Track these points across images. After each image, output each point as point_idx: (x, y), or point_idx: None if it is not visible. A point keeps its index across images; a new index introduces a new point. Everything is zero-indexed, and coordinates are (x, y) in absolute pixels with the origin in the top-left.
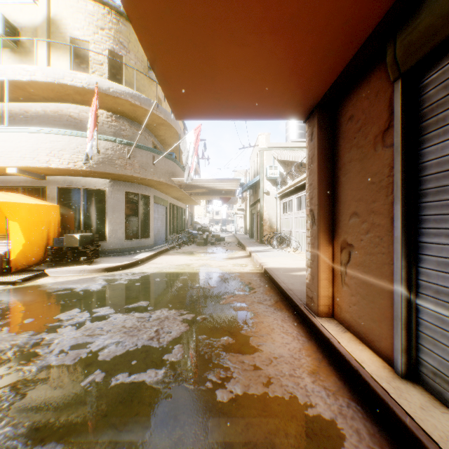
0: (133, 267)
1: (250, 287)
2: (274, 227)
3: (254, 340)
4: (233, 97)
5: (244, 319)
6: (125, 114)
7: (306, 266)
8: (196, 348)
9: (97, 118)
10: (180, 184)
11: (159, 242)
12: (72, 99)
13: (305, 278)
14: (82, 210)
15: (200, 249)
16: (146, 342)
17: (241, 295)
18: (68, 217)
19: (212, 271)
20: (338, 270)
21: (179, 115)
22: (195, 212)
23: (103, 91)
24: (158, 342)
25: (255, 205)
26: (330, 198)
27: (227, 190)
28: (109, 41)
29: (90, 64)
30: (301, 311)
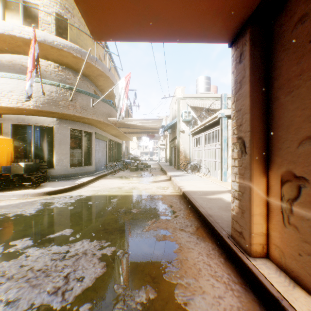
0: (73, 190)
1: (171, 211)
2: (188, 157)
3: (180, 291)
4: (155, 0)
5: (167, 254)
6: (70, 65)
7: (232, 197)
8: (108, 310)
9: (39, 62)
10: (115, 123)
11: (100, 168)
12: (23, 51)
13: (220, 201)
14: (33, 143)
15: (132, 174)
16: (47, 299)
17: (164, 220)
18: (21, 148)
19: (139, 194)
20: (276, 205)
21: (96, 33)
22: (130, 146)
23: (48, 43)
24: (61, 298)
25: (173, 141)
26: (264, 124)
27: (152, 128)
28: (56, 6)
29: (40, 23)
30: (227, 245)
